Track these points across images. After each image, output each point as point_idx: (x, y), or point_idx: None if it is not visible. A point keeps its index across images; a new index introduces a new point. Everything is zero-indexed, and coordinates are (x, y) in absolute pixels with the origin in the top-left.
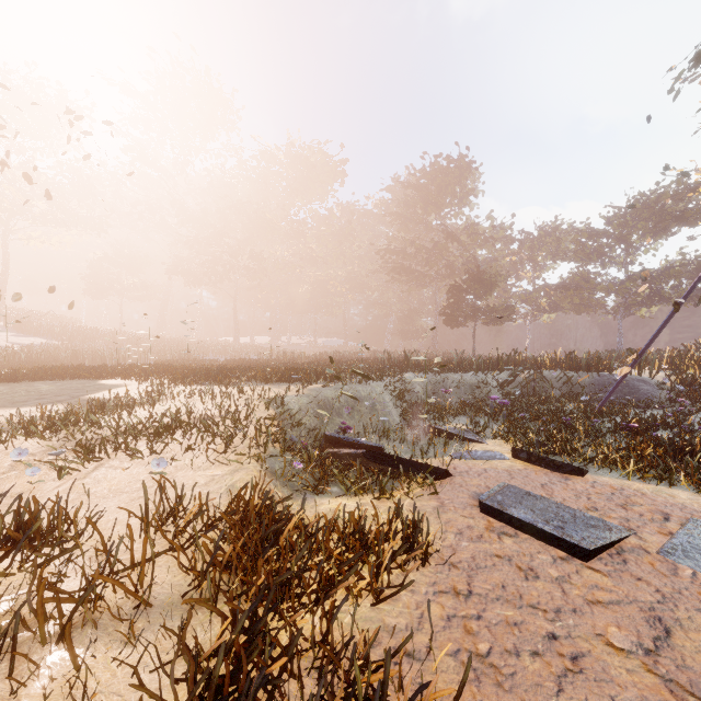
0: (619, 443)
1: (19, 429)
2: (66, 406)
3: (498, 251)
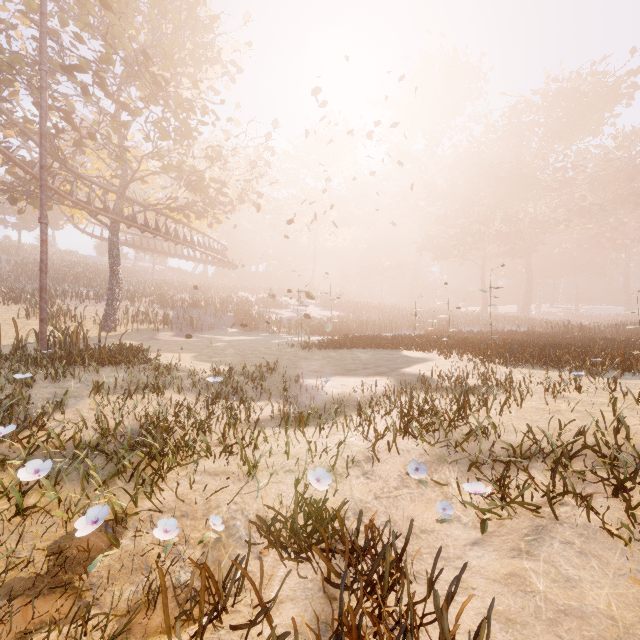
0: None
1: (383, 415)
2: (392, 380)
3: None
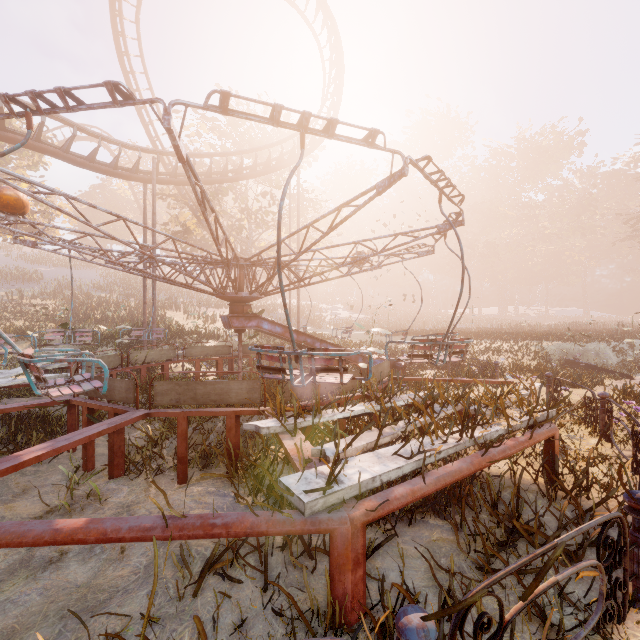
0: None
1: None
2: None
3: None
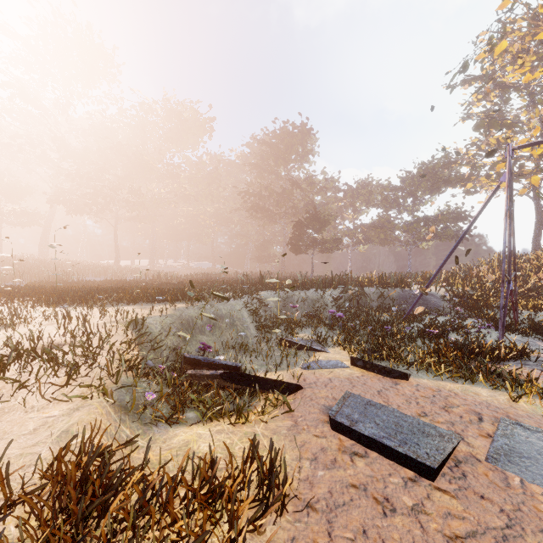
0: (428, 347)
1: None
2: None
3: (329, 198)
